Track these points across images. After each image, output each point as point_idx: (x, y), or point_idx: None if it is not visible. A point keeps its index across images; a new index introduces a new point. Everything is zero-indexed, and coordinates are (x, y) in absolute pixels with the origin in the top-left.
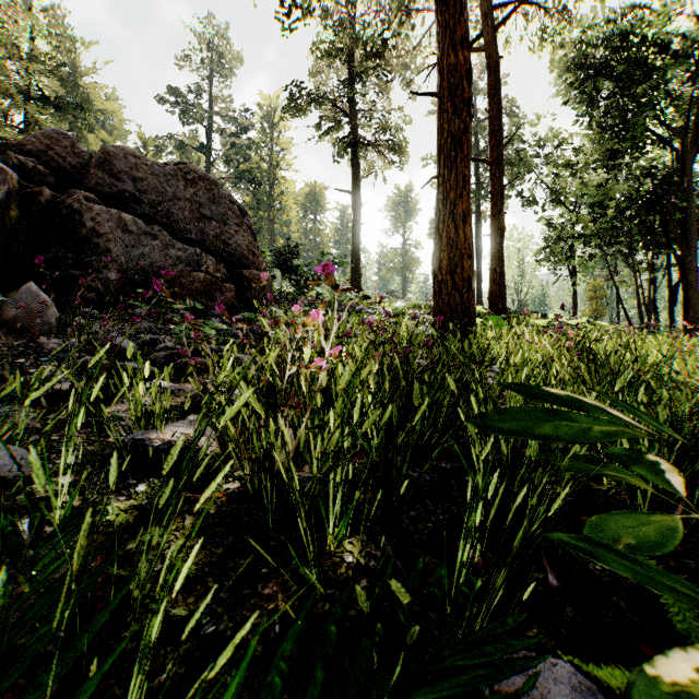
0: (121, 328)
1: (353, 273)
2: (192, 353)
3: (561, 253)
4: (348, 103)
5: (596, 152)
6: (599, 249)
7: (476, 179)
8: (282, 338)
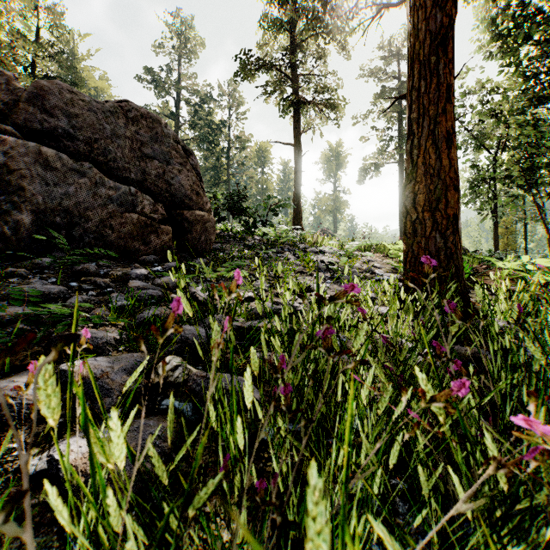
0: (2, 286)
1: (295, 214)
2: (44, 348)
3: (487, 194)
4: (291, 67)
5: (522, 99)
6: (503, 191)
7: (399, 133)
8: (115, 437)
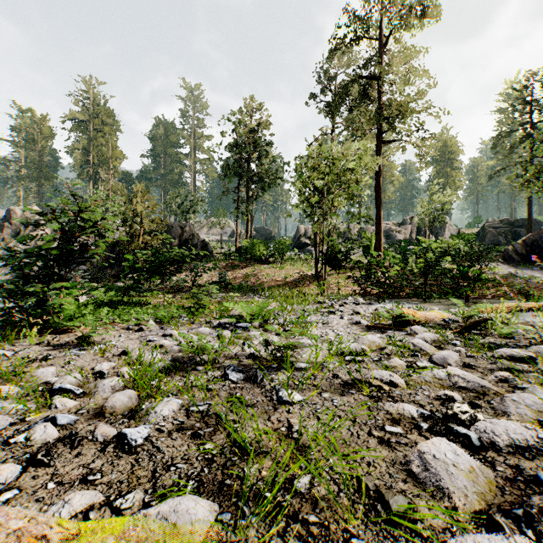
0: None
1: None
2: None
3: None
4: None
5: None
6: None
7: None
8: None
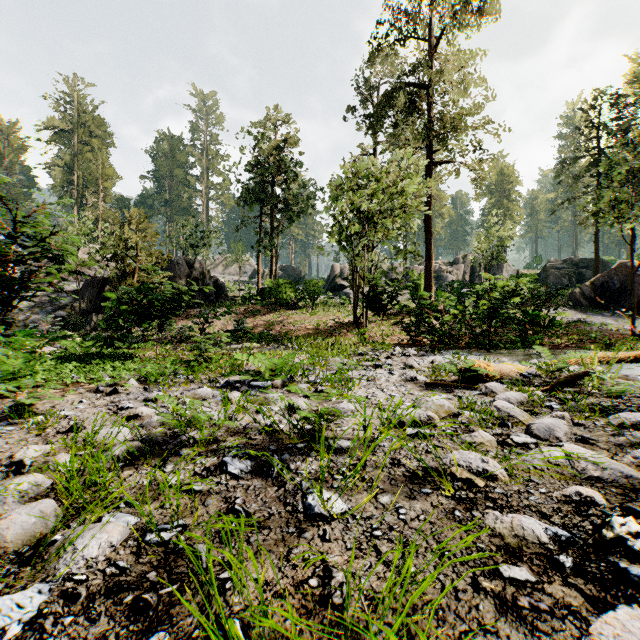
0: None
1: None
2: None
3: None
4: None
5: None
6: None
7: None
8: None
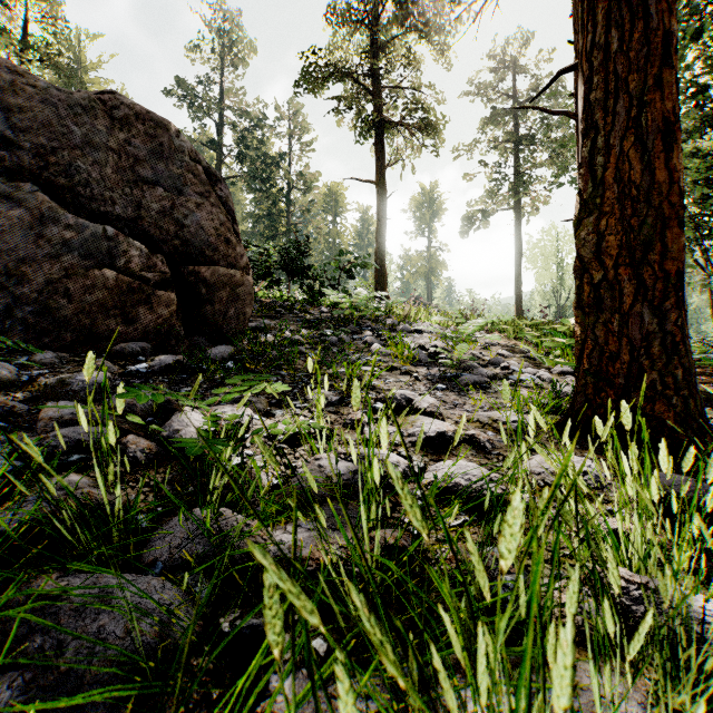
0: None
1: (377, 277)
2: None
3: None
4: (372, 77)
5: (689, 119)
6: None
7: (515, 170)
8: None
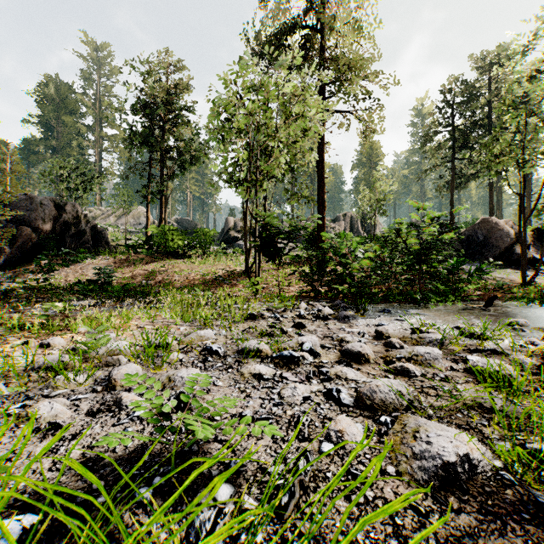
0: None
1: None
2: None
3: None
4: None
5: None
6: None
7: None
8: None
